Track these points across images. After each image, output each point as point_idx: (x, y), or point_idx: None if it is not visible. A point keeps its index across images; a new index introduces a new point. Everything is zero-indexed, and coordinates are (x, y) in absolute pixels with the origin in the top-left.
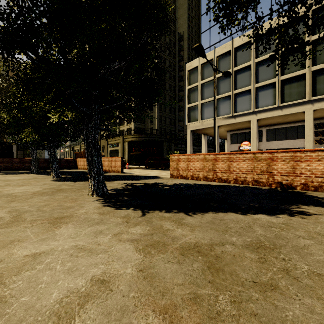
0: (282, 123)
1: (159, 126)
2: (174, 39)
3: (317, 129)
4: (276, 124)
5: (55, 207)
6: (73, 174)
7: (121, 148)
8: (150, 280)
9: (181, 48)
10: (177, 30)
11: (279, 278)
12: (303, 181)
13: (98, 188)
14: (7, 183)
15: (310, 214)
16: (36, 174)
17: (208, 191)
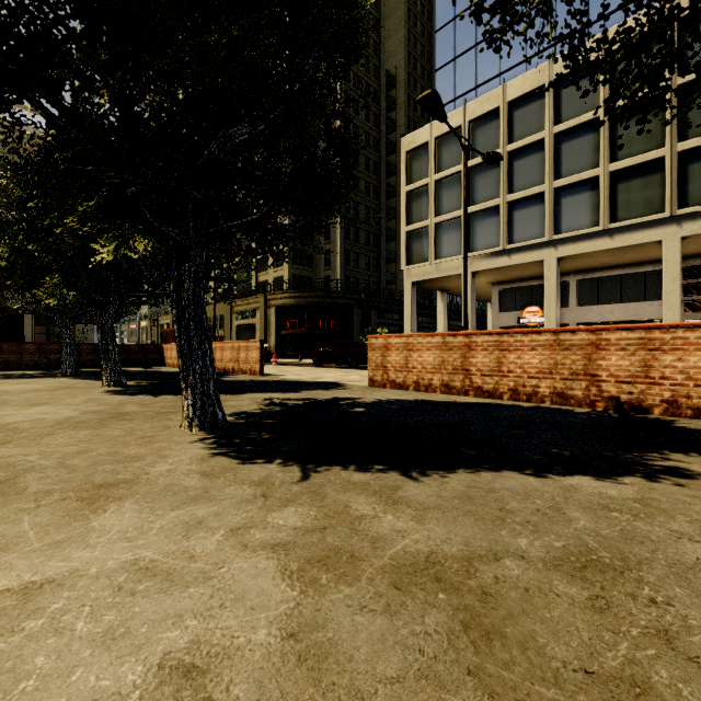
0: (613, 266)
1: (343, 273)
2: (376, 83)
3: (689, 279)
4: (598, 268)
5: (101, 457)
6: (153, 378)
7: (261, 321)
8: (313, 667)
9: (393, 103)
10: (384, 65)
11: (651, 660)
12: (668, 396)
13: (205, 411)
14: (3, 399)
15: (695, 475)
16: (73, 378)
17: (454, 418)
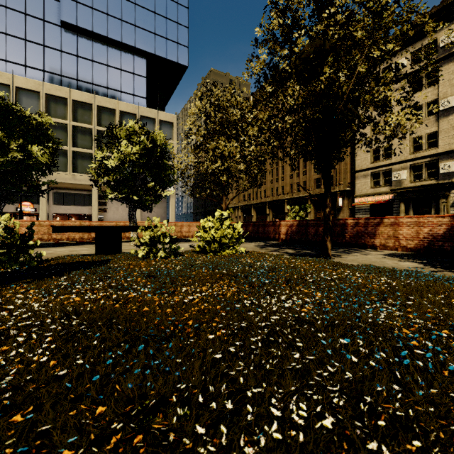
0: (71, 188)
1: None
2: None
3: (100, 199)
4: (64, 188)
5: None
6: None
7: None
8: None
9: None
10: None
11: None
12: None
13: None
14: None
15: None
16: None
17: None
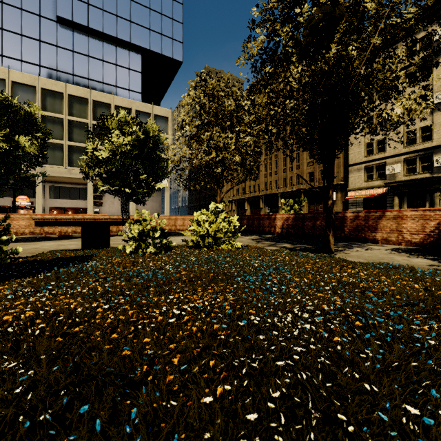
0: (67, 182)
1: None
2: None
3: (95, 193)
4: (60, 182)
5: None
6: None
7: None
8: None
9: None
10: None
11: None
12: None
13: None
14: None
15: None
16: None
17: None
